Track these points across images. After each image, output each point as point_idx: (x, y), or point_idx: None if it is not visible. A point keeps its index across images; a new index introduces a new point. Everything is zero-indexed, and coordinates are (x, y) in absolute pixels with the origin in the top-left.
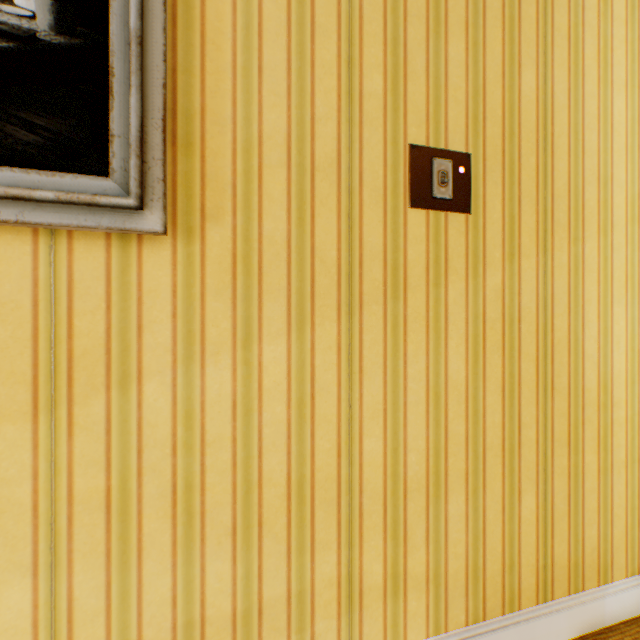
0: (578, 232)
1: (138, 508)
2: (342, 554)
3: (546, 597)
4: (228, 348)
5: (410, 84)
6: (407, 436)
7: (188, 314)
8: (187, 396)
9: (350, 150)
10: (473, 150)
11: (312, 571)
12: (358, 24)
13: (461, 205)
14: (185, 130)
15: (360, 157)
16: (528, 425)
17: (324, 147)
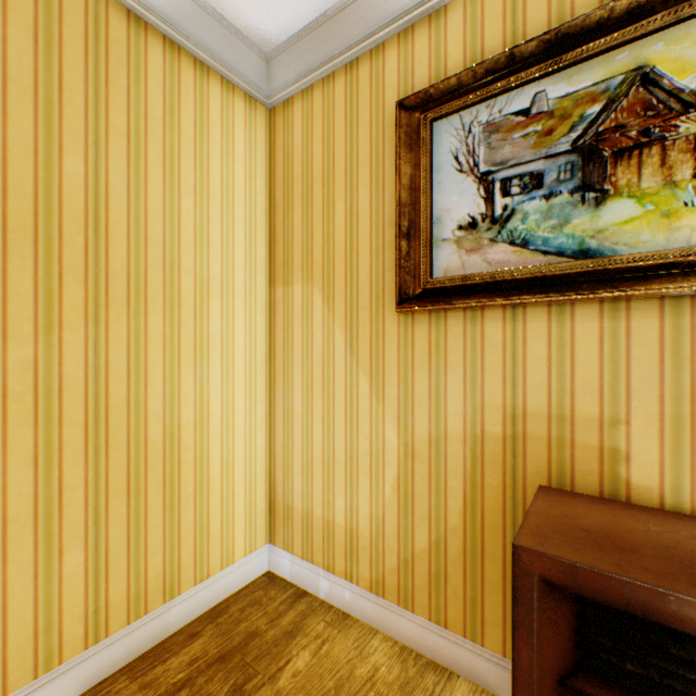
0: (142, 307)
1: None
2: None
3: (100, 637)
4: None
5: None
6: None
7: None
8: None
9: None
10: None
11: None
12: None
13: None
14: None
15: None
16: (75, 486)
17: None
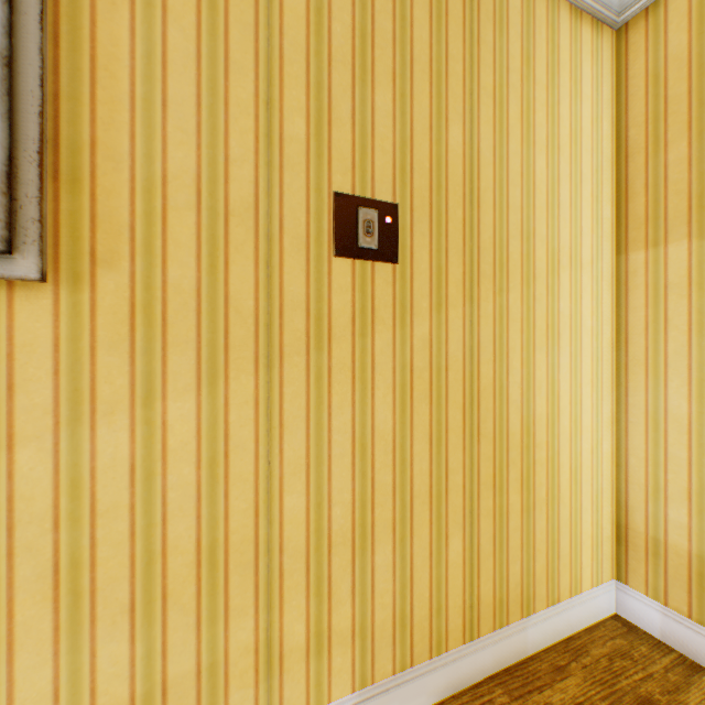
0: (503, 283)
1: (9, 594)
2: (261, 618)
3: (473, 635)
4: (125, 407)
5: (335, 130)
6: (332, 490)
7: (75, 370)
8: (73, 462)
9: (270, 195)
10: (401, 200)
11: (226, 640)
12: (278, 64)
13: (388, 255)
14: (71, 164)
15: (281, 203)
16: (455, 470)
17: (240, 190)
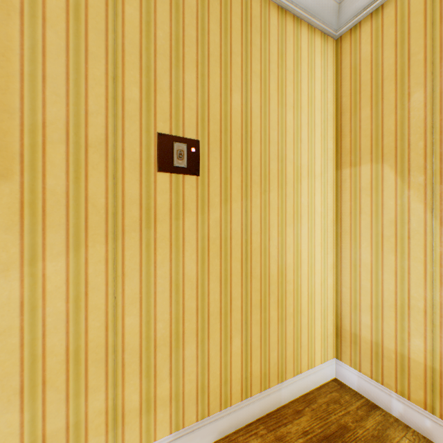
0: (266, 187)
1: None
2: (109, 392)
3: (247, 395)
4: (17, 266)
5: (159, 96)
6: (157, 312)
7: None
8: None
9: (115, 134)
10: (202, 138)
11: (86, 407)
12: (121, 55)
13: (193, 171)
14: None
15: (123, 139)
16: (236, 298)
17: (96, 131)
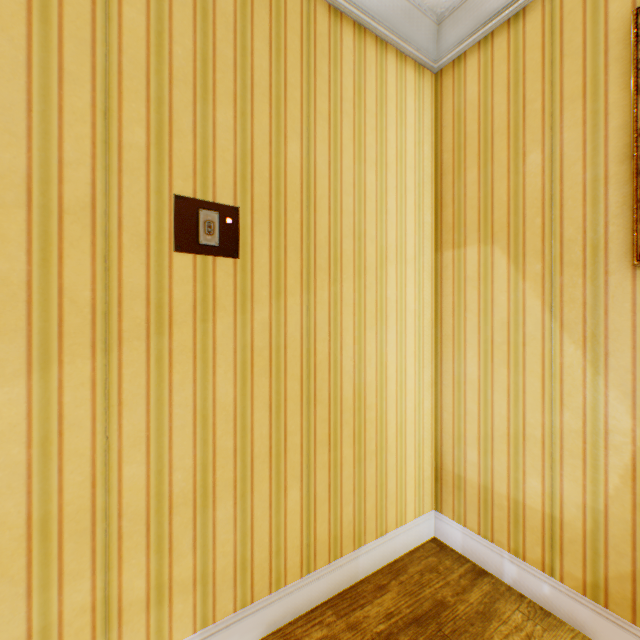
0: (338, 275)
1: None
2: (98, 579)
3: (310, 569)
4: None
5: (177, 141)
6: (174, 457)
7: None
8: None
9: (108, 196)
10: (242, 204)
11: (61, 603)
12: (118, 78)
13: (229, 251)
14: None
15: (120, 203)
16: (294, 432)
17: (76, 191)
